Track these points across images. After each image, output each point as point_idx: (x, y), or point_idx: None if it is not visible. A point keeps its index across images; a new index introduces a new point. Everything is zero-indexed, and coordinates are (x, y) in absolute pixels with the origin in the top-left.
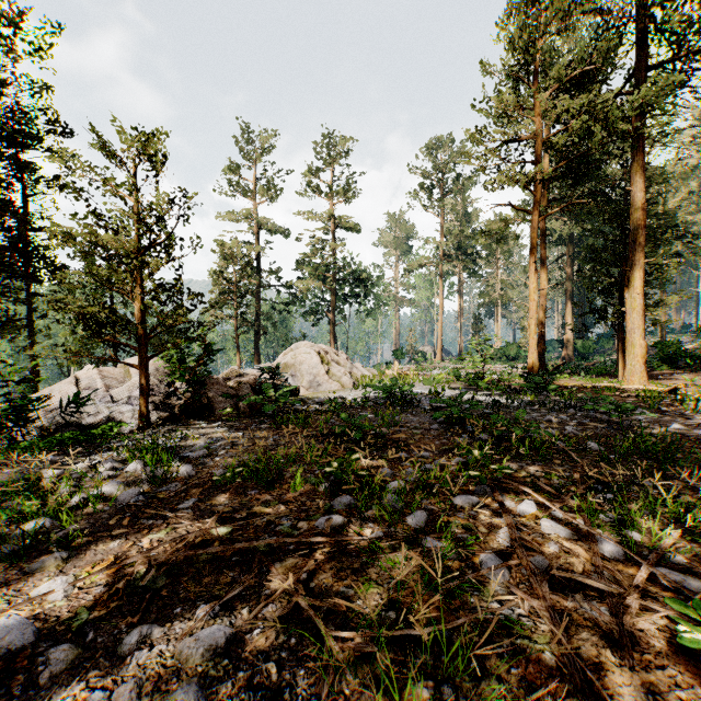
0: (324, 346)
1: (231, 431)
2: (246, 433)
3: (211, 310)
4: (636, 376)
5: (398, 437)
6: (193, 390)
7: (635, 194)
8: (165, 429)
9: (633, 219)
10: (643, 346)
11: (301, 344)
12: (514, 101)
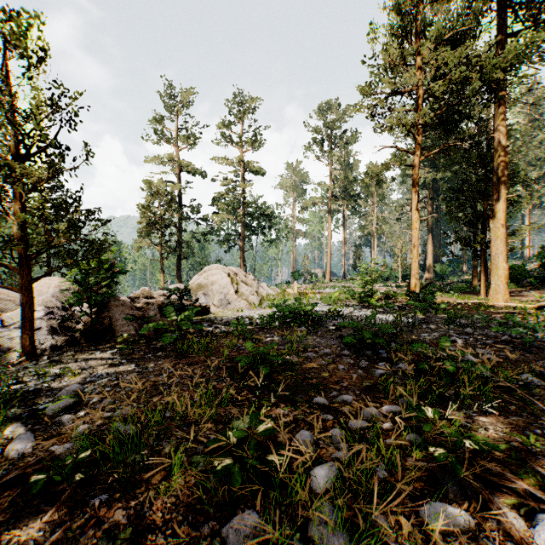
0: (234, 268)
1: (123, 361)
2: (140, 364)
3: (139, 238)
4: (500, 294)
5: (309, 368)
6: (90, 314)
7: (499, 139)
8: (49, 360)
9: (497, 161)
10: (506, 269)
11: (213, 266)
12: (400, 53)
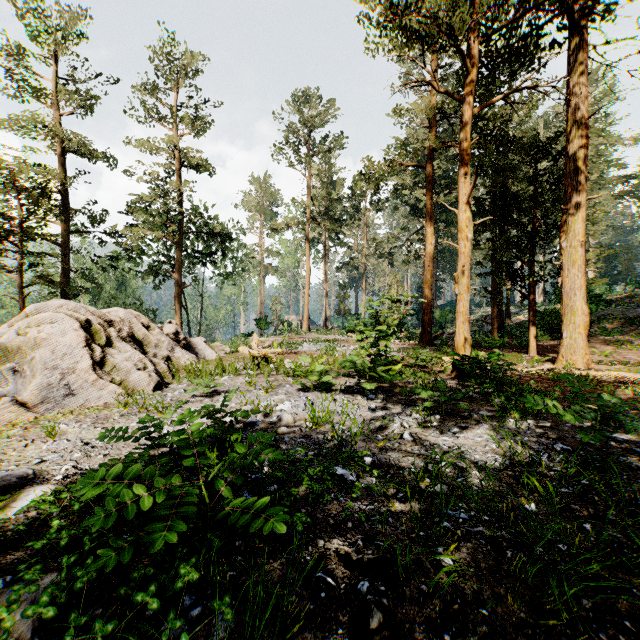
0: (122, 311)
1: None
2: None
3: None
4: (579, 353)
5: None
6: None
7: (577, 105)
8: None
9: (574, 140)
10: (586, 313)
11: (49, 305)
12: None
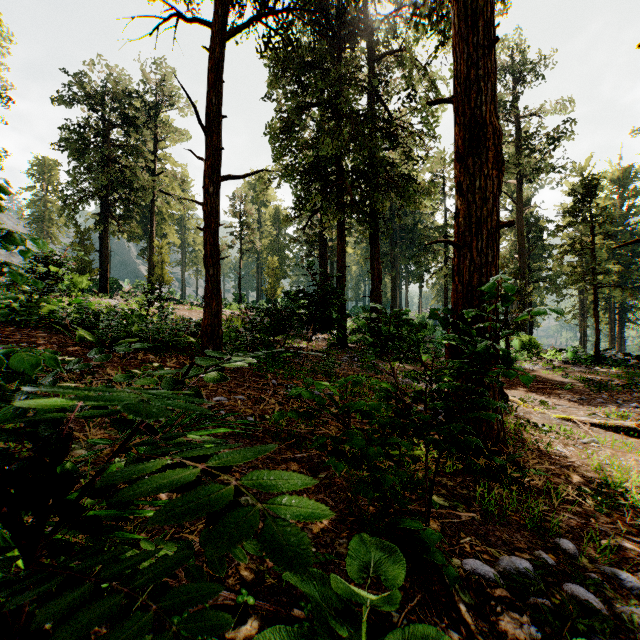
0: None
1: None
2: None
3: None
4: None
5: None
6: None
7: None
8: None
9: None
10: None
11: None
12: None
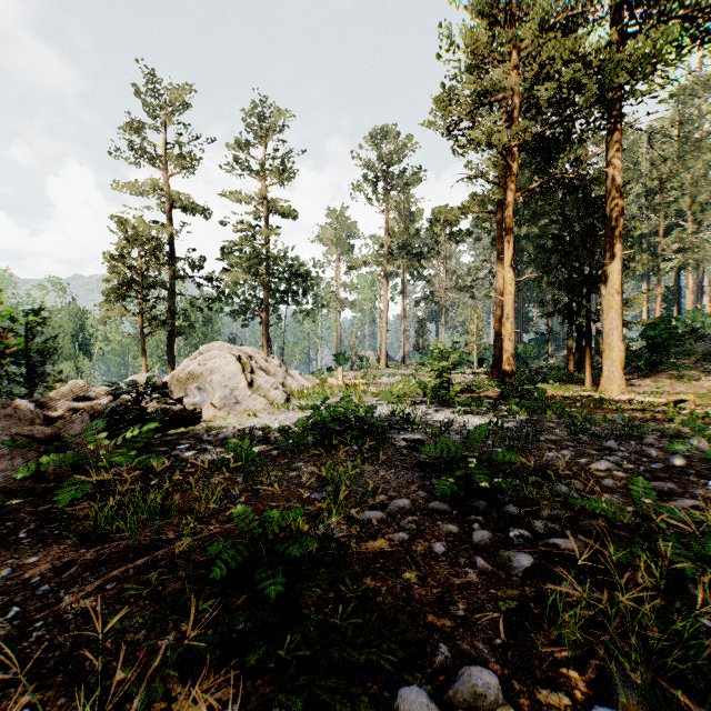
0: (249, 349)
1: None
2: None
3: (108, 304)
4: (615, 383)
5: (373, 554)
6: None
7: (614, 176)
8: None
9: (611, 205)
10: (622, 350)
11: (214, 346)
12: (491, 40)
